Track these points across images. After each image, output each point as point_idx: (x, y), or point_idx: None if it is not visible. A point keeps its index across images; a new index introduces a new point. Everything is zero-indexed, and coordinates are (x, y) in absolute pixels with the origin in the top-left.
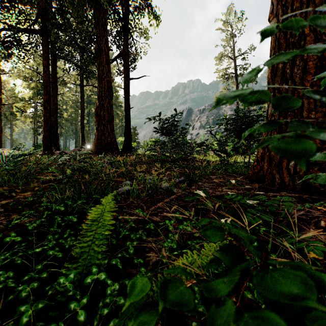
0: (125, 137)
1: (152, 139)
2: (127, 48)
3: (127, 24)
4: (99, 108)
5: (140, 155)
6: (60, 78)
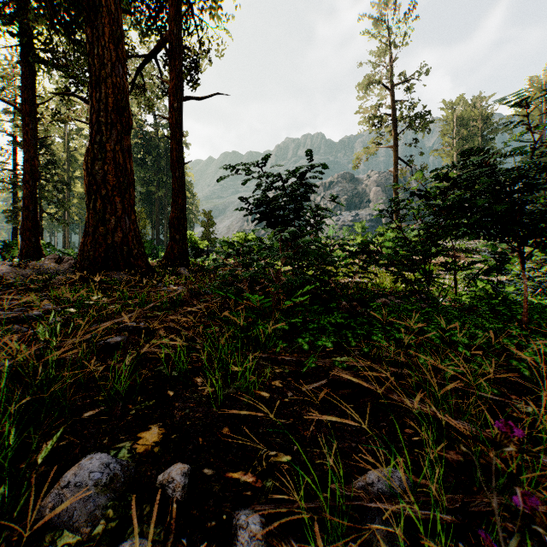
0: (171, 230)
1: (239, 233)
2: (177, 28)
3: None
4: (91, 154)
5: (207, 269)
6: (51, 109)
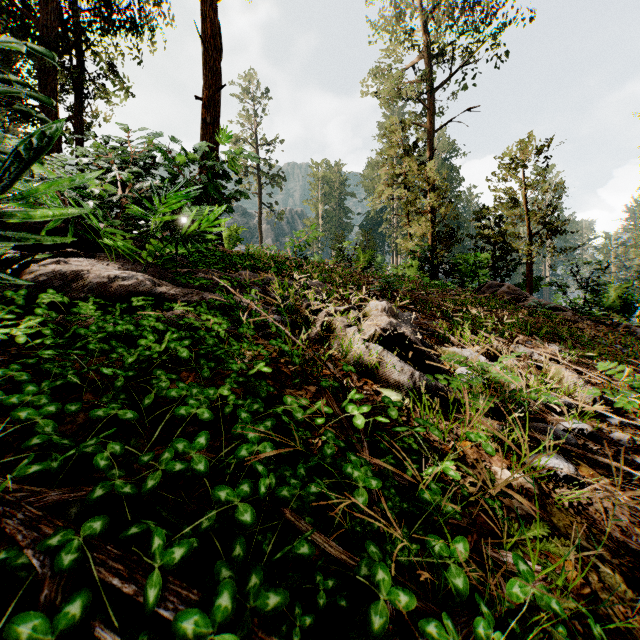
0: None
1: None
2: (81, 116)
3: (82, 88)
4: None
5: None
6: None
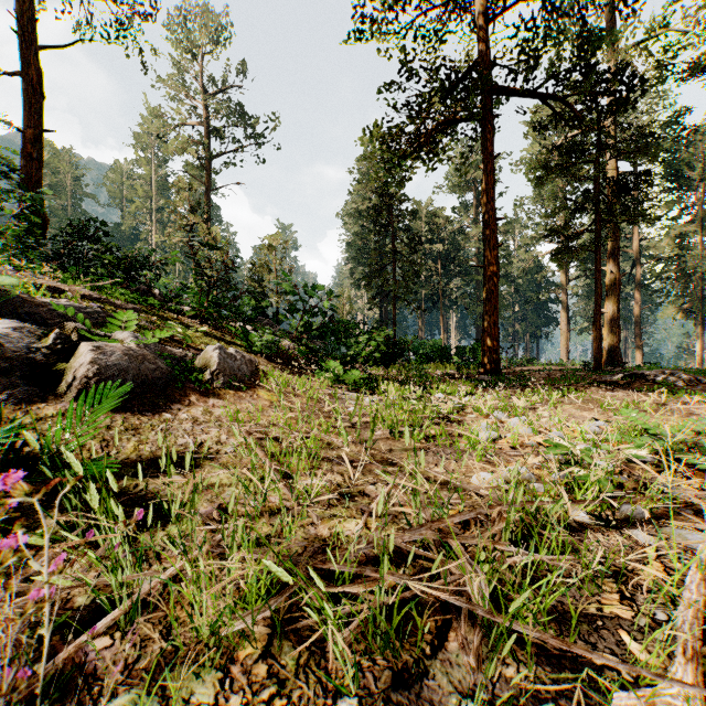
0: None
1: None
2: None
3: None
4: None
5: None
6: None
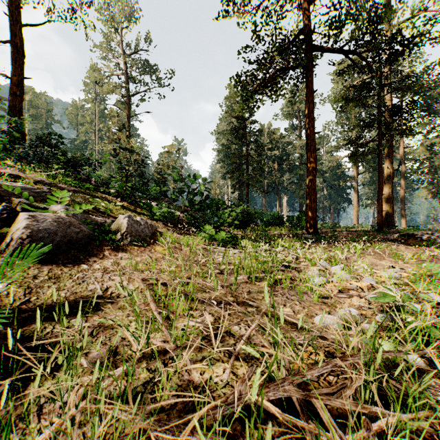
0: None
1: None
2: None
3: None
4: None
5: None
6: None
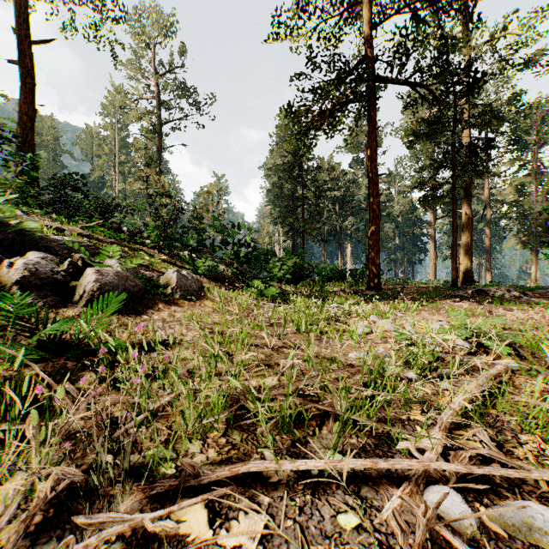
0: None
1: None
2: None
3: None
4: None
5: None
6: None
